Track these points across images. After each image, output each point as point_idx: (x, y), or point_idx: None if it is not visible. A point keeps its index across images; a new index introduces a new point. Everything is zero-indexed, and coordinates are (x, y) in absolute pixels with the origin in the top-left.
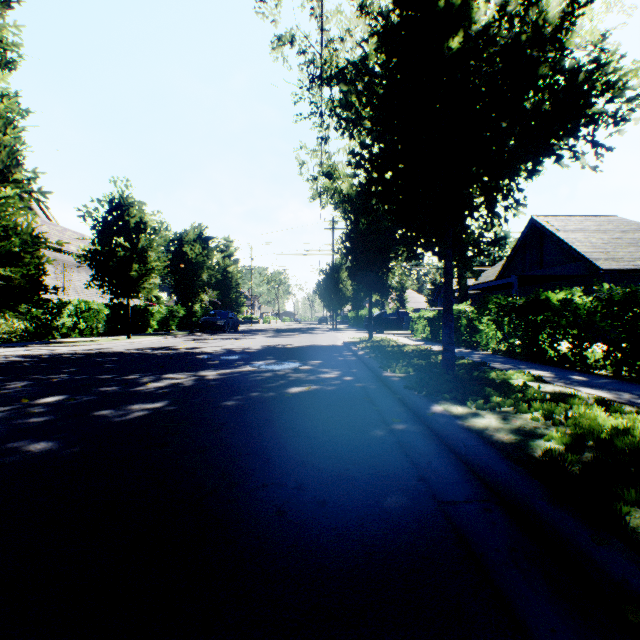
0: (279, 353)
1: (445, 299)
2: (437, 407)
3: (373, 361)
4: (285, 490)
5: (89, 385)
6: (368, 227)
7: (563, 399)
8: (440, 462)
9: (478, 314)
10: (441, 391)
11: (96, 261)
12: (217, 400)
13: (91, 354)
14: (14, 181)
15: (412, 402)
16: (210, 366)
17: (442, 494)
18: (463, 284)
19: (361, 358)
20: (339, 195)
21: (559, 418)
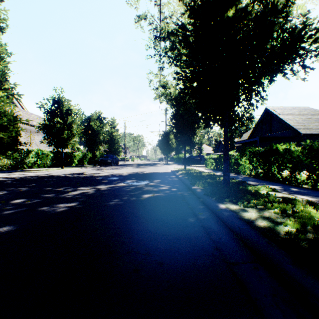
0: (138, 176)
1: (224, 148)
2: (222, 206)
3: (187, 180)
4: (139, 255)
5: (38, 193)
6: (184, 112)
7: (289, 201)
8: (226, 238)
9: (240, 156)
10: (224, 197)
11: (46, 129)
12: (105, 201)
13: (42, 177)
14: (4, 89)
15: (208, 203)
16: (102, 183)
17: (229, 258)
18: (233, 141)
19: (180, 179)
20: (169, 97)
21: (289, 212)
